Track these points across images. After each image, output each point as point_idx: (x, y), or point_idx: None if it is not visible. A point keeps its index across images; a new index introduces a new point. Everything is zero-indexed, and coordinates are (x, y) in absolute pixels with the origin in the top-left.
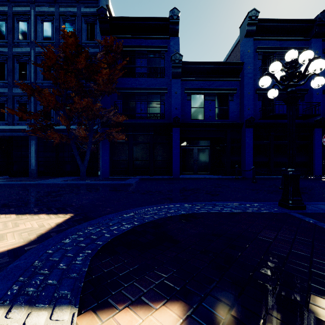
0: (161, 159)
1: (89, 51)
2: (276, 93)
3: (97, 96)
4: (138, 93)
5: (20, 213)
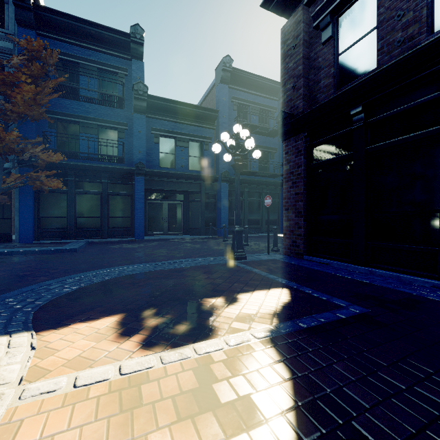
0: (119, 216)
1: None
2: (229, 158)
3: (12, 120)
4: (84, 124)
5: None
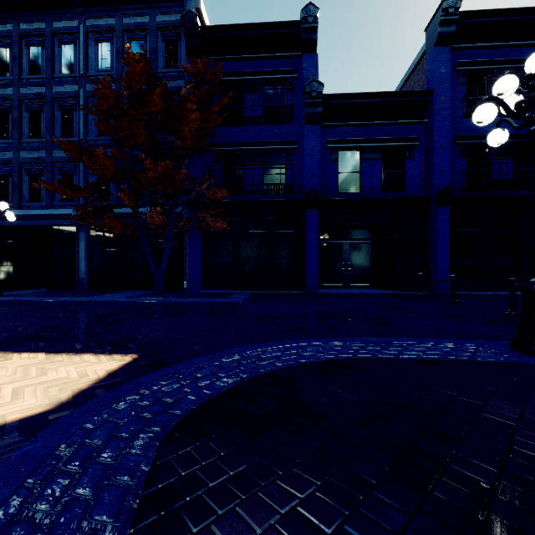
0: (287, 262)
1: (168, 86)
2: (505, 137)
3: (182, 158)
4: (248, 152)
5: (52, 351)
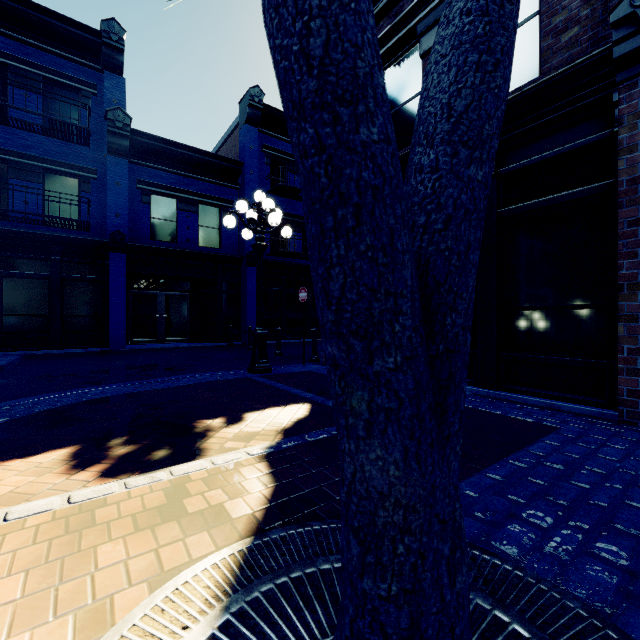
0: (82, 314)
1: None
2: (250, 235)
3: None
4: (17, 164)
5: None
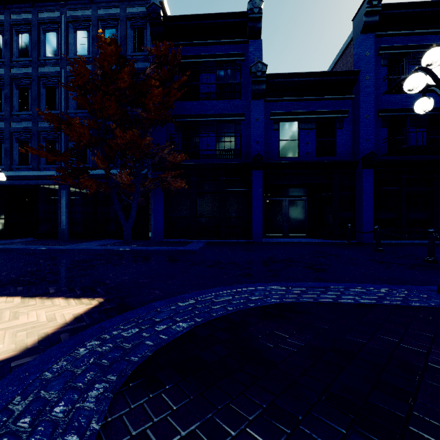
0: (236, 215)
1: (136, 67)
2: (430, 104)
3: (147, 127)
4: (203, 122)
5: (28, 295)
